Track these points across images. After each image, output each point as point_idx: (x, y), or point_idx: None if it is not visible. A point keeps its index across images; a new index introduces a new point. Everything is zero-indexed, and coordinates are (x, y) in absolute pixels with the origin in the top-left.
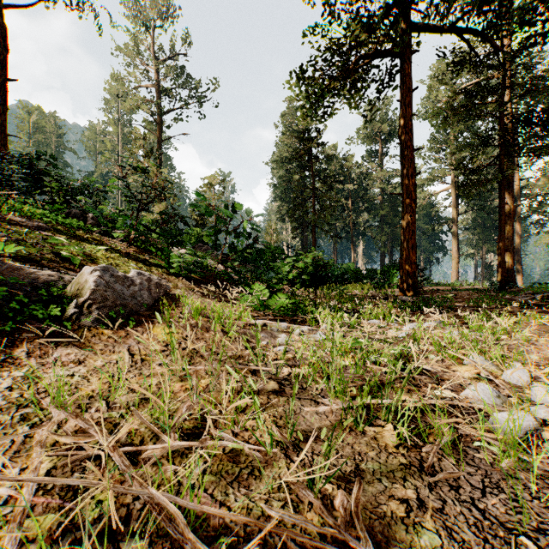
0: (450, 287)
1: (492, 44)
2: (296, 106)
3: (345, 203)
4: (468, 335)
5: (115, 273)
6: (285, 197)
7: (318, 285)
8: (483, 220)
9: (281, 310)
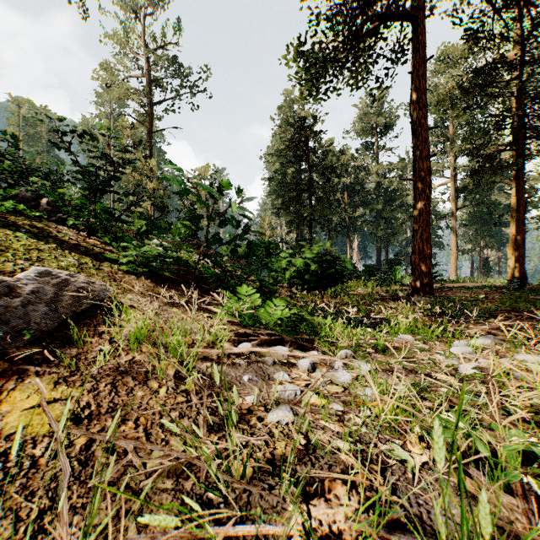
0: (456, 284)
1: (524, 1)
2: (291, 98)
3: (341, 197)
4: None
5: None
6: (279, 191)
7: (326, 286)
8: (481, 215)
9: (278, 323)
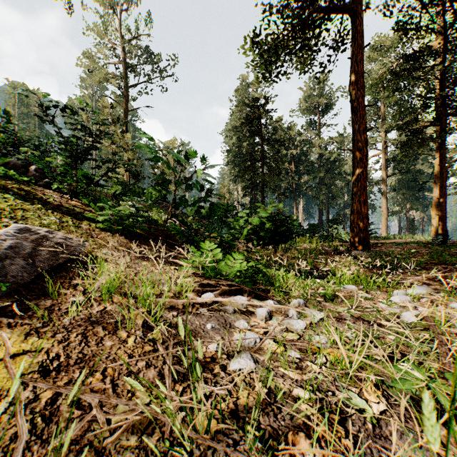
0: (387, 240)
1: None
2: (246, 82)
3: (288, 167)
4: None
5: None
6: (236, 161)
7: (279, 242)
8: (407, 182)
9: (237, 275)
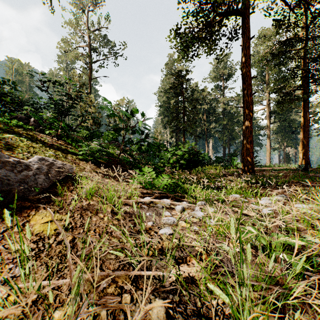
0: (269, 168)
1: (306, 5)
2: (172, 58)
3: (202, 117)
4: (318, 210)
5: (3, 158)
6: (166, 113)
7: (192, 167)
8: (284, 127)
9: (165, 188)
